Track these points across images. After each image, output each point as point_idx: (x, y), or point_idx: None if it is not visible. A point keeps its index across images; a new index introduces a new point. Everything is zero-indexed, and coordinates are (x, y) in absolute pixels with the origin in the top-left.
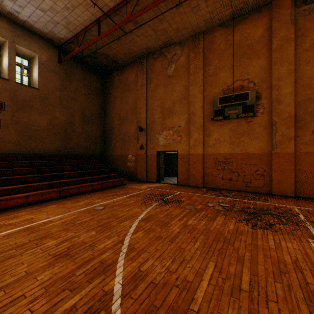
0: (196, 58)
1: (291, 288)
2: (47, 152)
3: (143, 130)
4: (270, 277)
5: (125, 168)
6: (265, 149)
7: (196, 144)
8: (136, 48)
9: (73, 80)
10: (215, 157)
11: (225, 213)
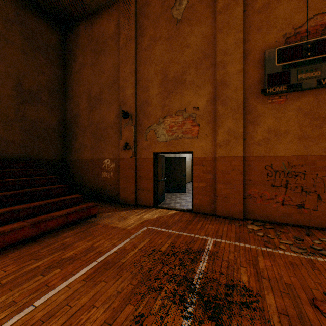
0: None
1: None
2: None
3: (129, 117)
4: None
5: (99, 181)
6: None
7: (231, 140)
8: None
9: None
10: (268, 164)
11: None
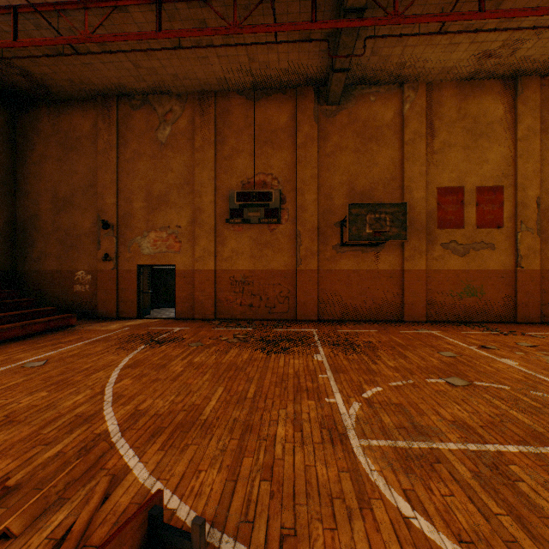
0: (205, 128)
1: (287, 388)
2: None
3: (111, 227)
4: (273, 385)
5: (70, 295)
6: (290, 266)
7: (206, 256)
8: (97, 80)
9: None
10: (232, 275)
11: (241, 345)
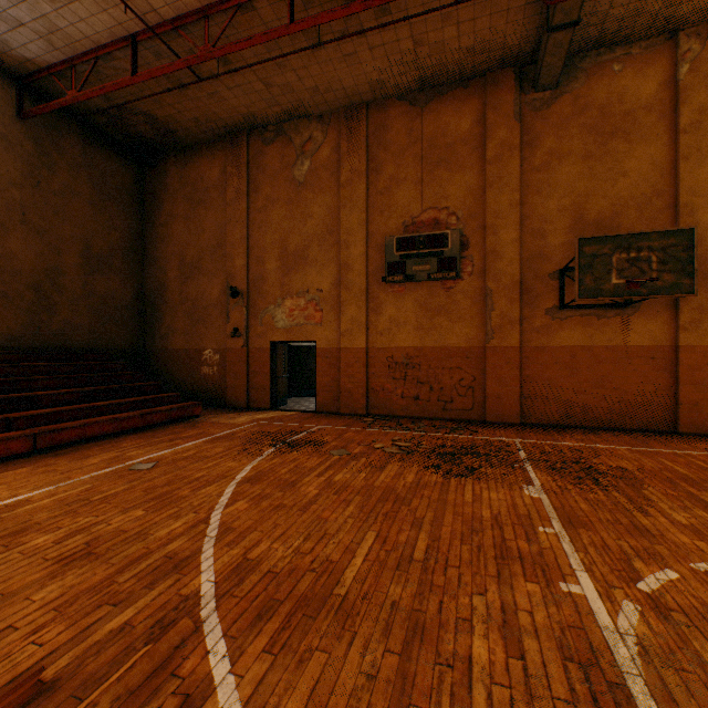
0: (353, 154)
1: (482, 548)
2: None
3: (240, 295)
4: (456, 539)
5: (197, 379)
6: (476, 341)
7: (354, 329)
8: (224, 113)
9: (59, 165)
10: (390, 355)
11: (403, 458)
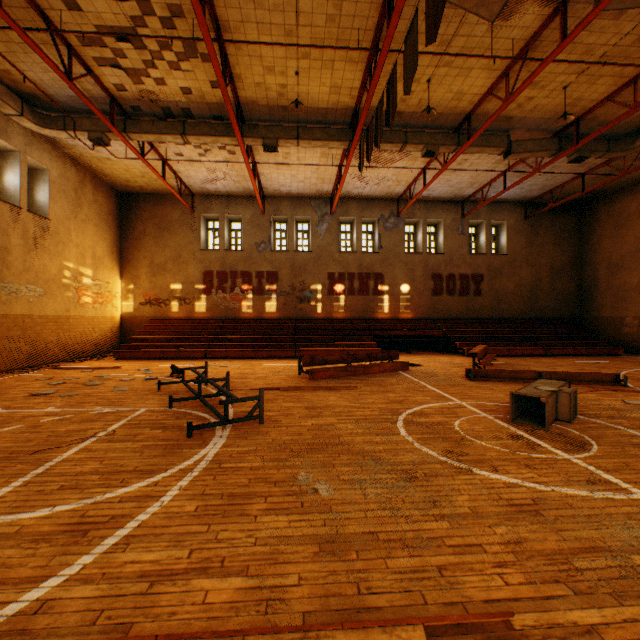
0: None
1: None
2: (513, 315)
3: None
4: None
5: (619, 335)
6: None
7: None
8: (639, 173)
9: (538, 232)
10: None
11: None
